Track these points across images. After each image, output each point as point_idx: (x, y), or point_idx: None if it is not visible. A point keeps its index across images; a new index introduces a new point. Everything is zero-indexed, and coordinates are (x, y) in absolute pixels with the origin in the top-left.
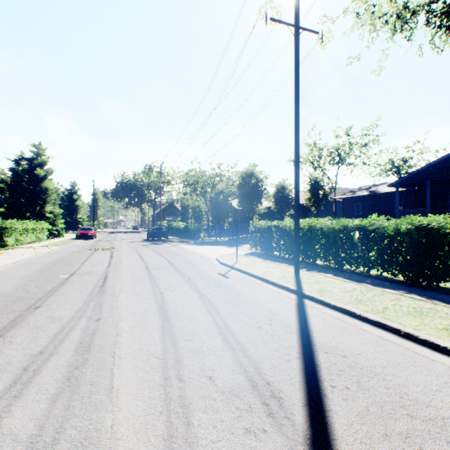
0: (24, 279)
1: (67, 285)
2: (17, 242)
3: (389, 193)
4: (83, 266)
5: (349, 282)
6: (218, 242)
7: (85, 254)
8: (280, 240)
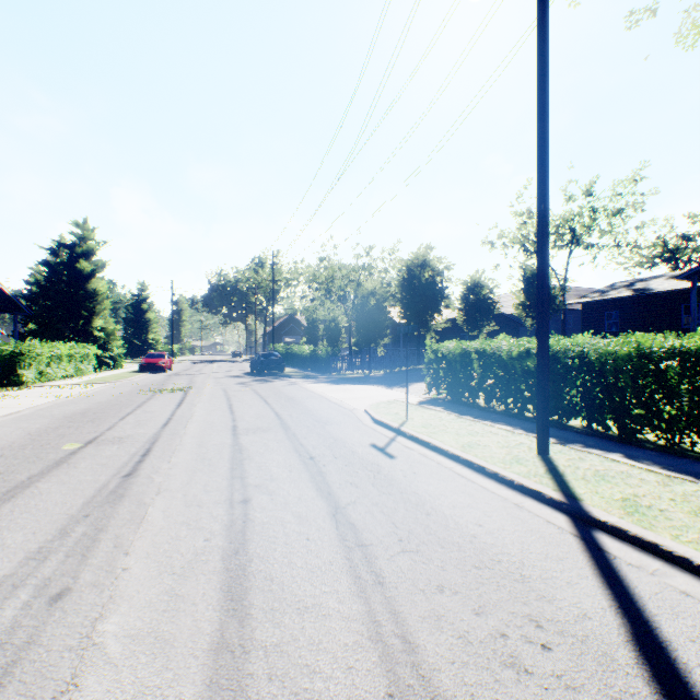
0: None
1: (60, 471)
2: (41, 377)
3: (673, 293)
4: (120, 423)
5: (683, 479)
6: (367, 379)
7: (137, 400)
8: (488, 376)
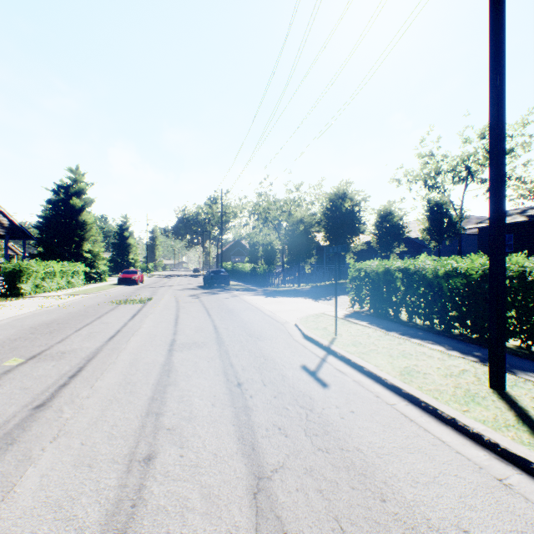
0: None
1: None
2: (37, 289)
3: None
4: (73, 335)
5: None
6: (296, 292)
7: (102, 310)
8: (412, 294)
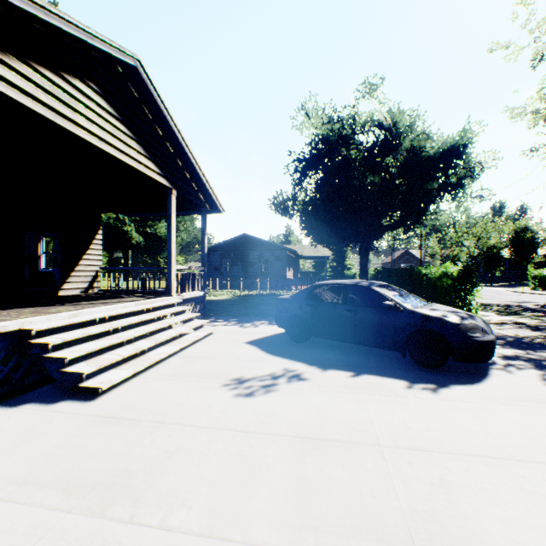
0: None
1: None
2: None
3: None
4: None
5: None
6: (492, 286)
7: None
8: None
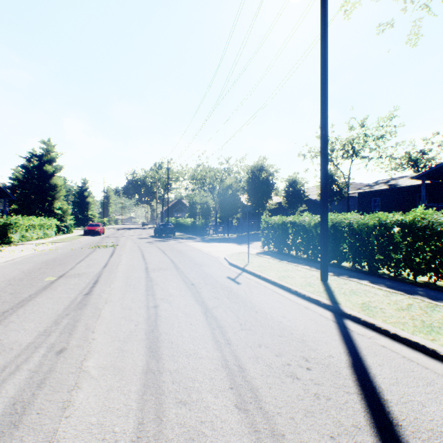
0: (5, 282)
1: (47, 292)
2: (22, 239)
3: (412, 187)
4: (77, 266)
5: (397, 293)
6: (226, 239)
7: (85, 252)
8: (297, 237)
